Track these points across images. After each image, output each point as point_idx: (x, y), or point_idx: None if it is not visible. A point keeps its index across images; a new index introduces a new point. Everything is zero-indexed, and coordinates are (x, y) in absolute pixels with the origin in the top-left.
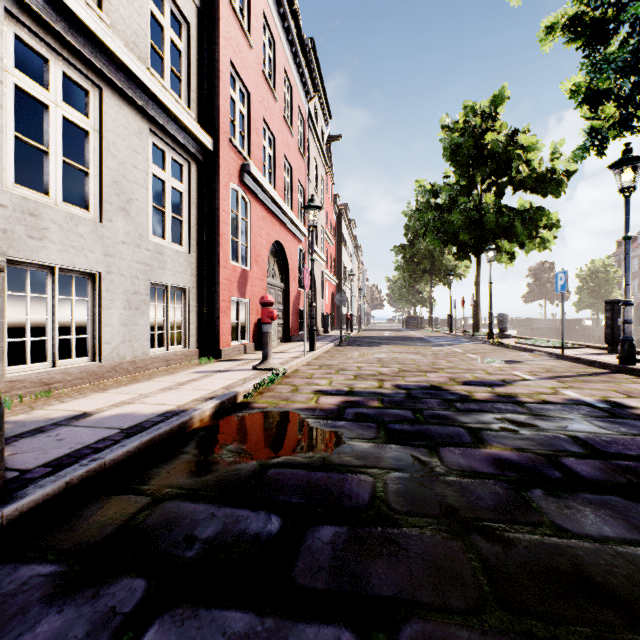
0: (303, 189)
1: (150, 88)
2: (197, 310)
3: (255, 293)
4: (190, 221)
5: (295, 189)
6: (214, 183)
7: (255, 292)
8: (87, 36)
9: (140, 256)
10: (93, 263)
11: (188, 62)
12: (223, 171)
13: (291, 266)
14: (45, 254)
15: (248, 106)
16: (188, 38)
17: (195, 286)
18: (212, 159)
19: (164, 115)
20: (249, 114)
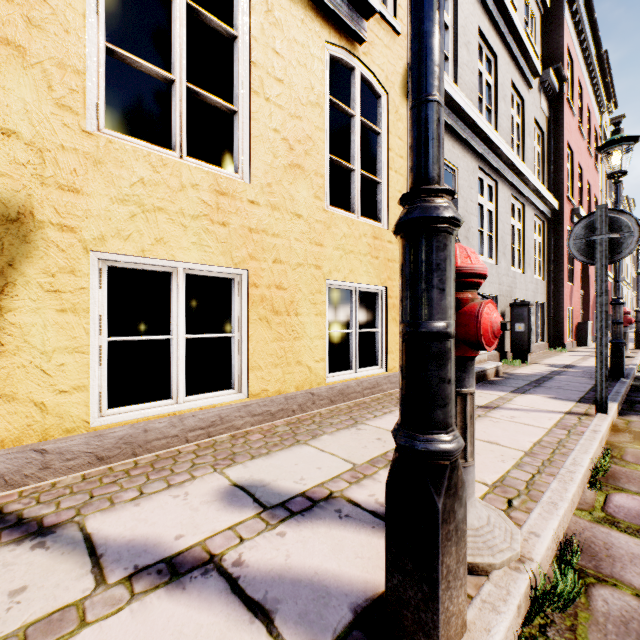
0: (595, 199)
1: (542, 194)
2: (546, 317)
3: (574, 302)
4: (544, 260)
5: (592, 204)
6: (558, 231)
7: (574, 301)
8: (526, 185)
9: (532, 288)
10: (523, 295)
11: (542, 157)
12: (564, 221)
13: (590, 274)
14: (516, 294)
15: (570, 162)
16: (542, 142)
17: (545, 301)
18: (556, 215)
19: (540, 202)
20: (571, 167)
